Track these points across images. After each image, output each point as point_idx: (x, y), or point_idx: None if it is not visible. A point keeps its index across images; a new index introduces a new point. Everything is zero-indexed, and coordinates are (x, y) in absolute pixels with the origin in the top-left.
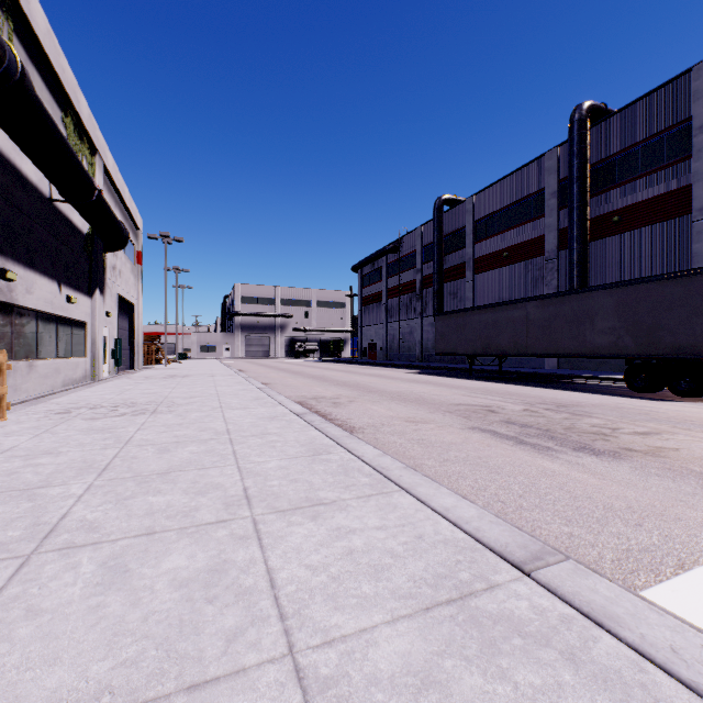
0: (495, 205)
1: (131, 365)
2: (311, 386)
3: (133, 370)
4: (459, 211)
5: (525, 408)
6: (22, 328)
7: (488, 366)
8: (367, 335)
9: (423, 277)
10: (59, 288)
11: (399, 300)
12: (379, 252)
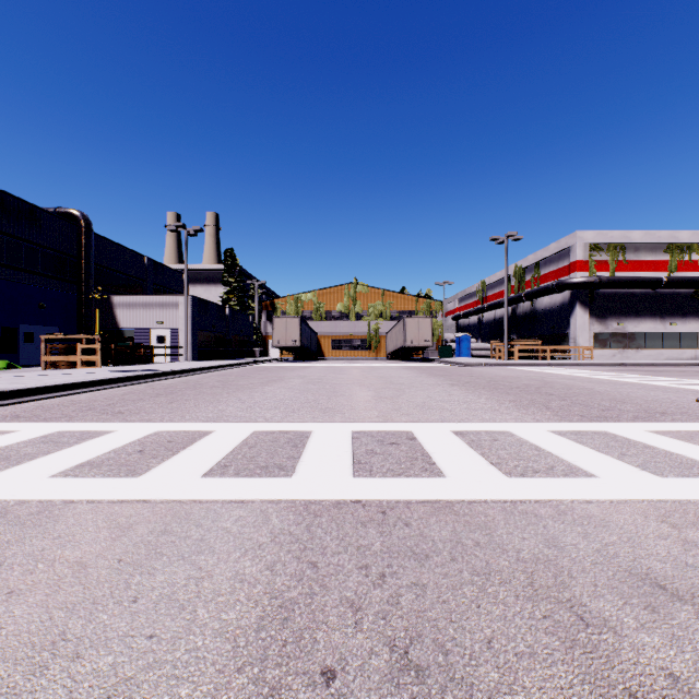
0: None
1: None
2: None
3: None
4: None
5: None
6: (634, 339)
7: None
8: None
9: None
10: (662, 321)
11: None
12: None
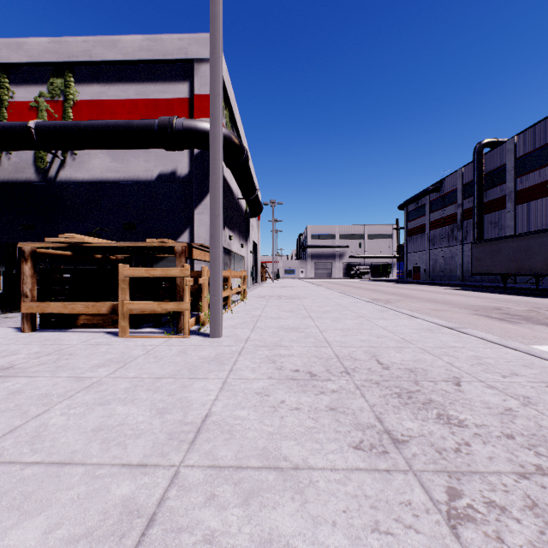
0: (538, 143)
1: (255, 281)
2: (369, 294)
3: (257, 284)
4: (500, 151)
5: (529, 309)
6: (231, 261)
7: (529, 285)
8: (411, 260)
9: (463, 210)
10: (239, 240)
11: (440, 230)
12: (422, 192)
